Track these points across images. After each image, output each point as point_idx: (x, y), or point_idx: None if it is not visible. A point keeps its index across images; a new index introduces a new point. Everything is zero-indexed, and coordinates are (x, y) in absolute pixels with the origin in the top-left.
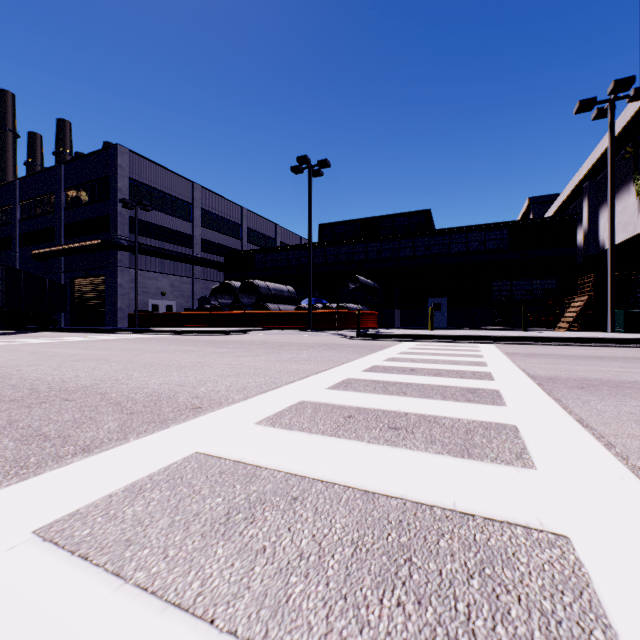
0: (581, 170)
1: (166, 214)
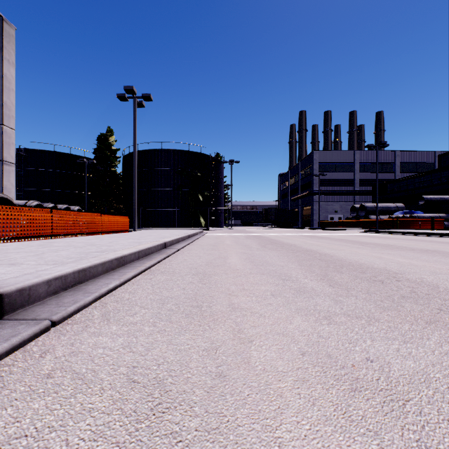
0: None
1: (337, 172)
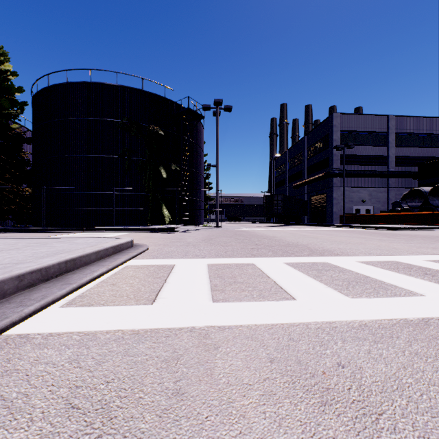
0: None
1: (365, 146)
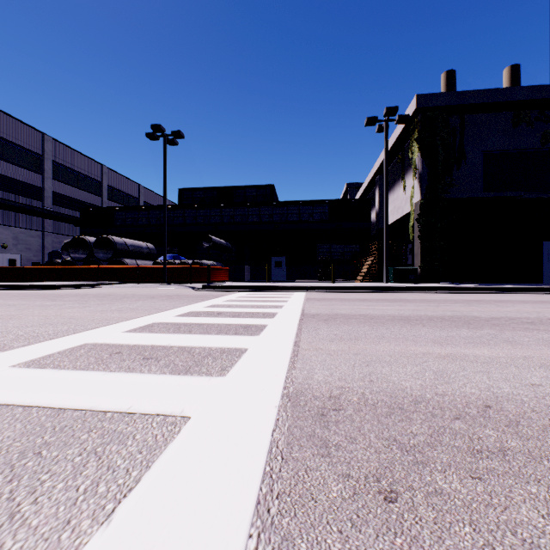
0: (374, 167)
1: (8, 162)
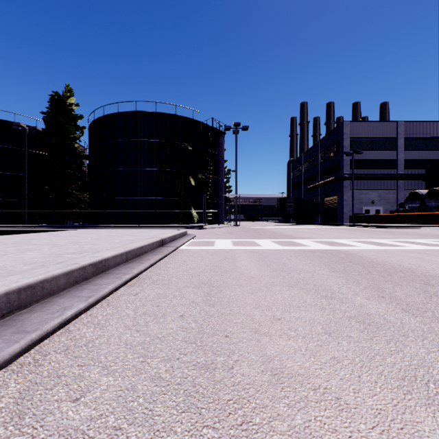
0: None
1: (374, 151)
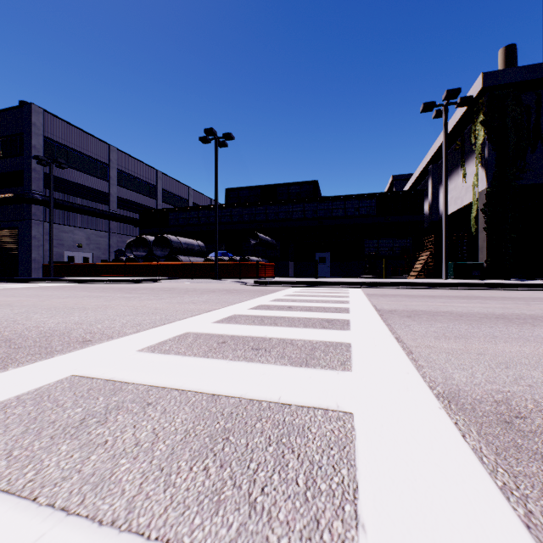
0: (427, 156)
1: (82, 172)
